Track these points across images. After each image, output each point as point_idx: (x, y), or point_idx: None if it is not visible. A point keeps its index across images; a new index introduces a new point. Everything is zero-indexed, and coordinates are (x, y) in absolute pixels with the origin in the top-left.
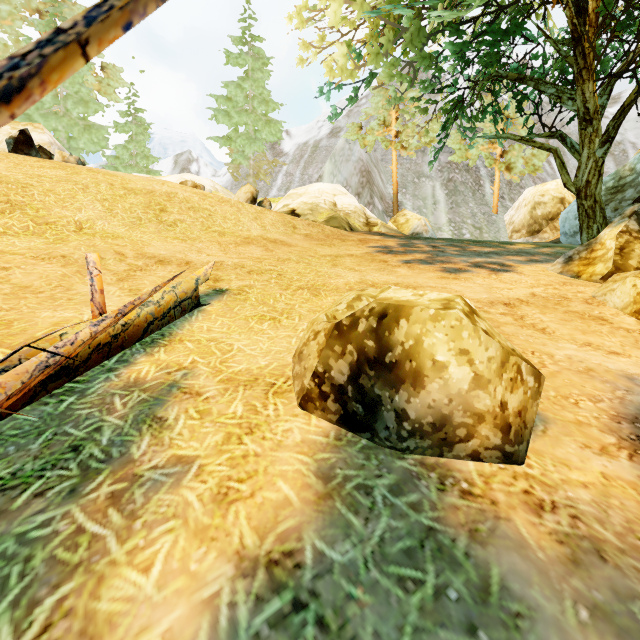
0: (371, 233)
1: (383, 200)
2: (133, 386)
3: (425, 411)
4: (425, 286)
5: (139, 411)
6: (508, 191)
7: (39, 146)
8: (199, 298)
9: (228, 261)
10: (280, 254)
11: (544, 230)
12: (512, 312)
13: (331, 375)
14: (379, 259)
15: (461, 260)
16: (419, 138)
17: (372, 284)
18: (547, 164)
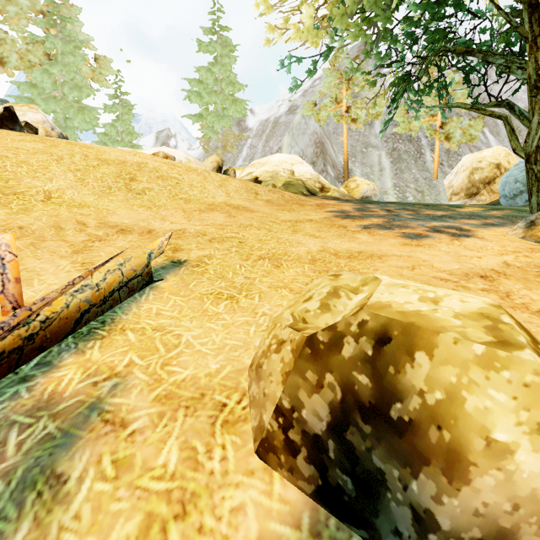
0: (326, 198)
1: (335, 168)
2: (43, 408)
3: (468, 520)
4: (390, 255)
5: (34, 460)
6: (447, 158)
7: (26, 122)
8: (152, 274)
9: (191, 228)
10: (242, 220)
11: (481, 193)
12: (494, 287)
13: (302, 416)
14: (338, 224)
15: (418, 224)
16: (367, 112)
17: (334, 253)
18: (481, 134)
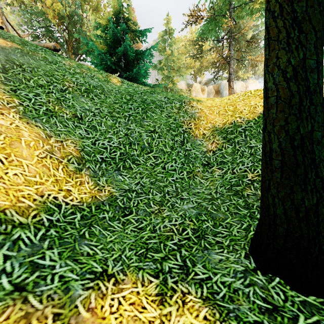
0: None
1: None
2: None
3: None
4: None
5: None
6: None
7: None
8: None
9: None
10: None
11: None
12: None
13: None
14: None
15: None
16: None
17: None
18: None
